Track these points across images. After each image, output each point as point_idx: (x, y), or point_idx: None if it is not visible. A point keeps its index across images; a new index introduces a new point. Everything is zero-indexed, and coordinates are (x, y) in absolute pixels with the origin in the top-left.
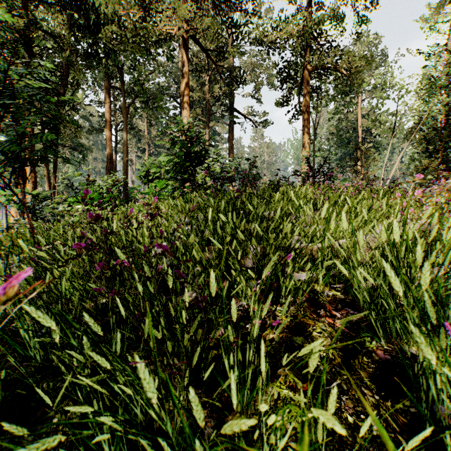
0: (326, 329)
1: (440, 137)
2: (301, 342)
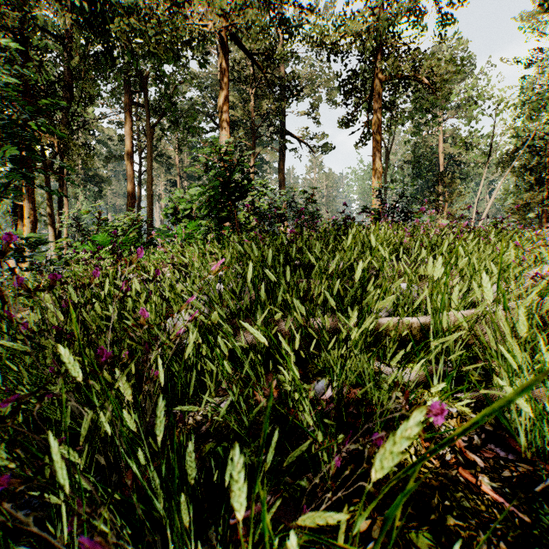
0: (470, 505)
1: (545, 165)
2: (428, 548)
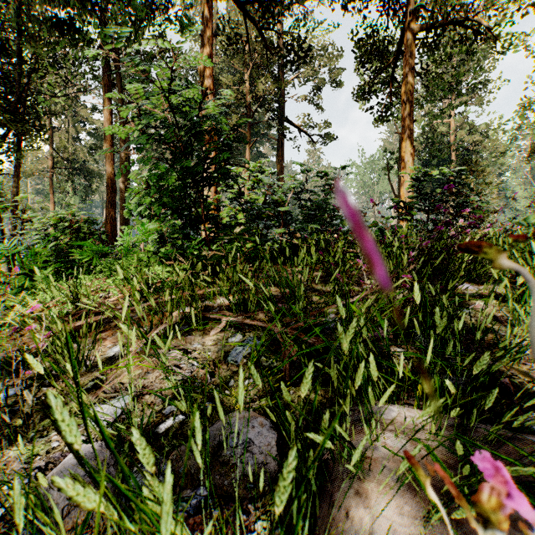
0: None
1: None
2: None
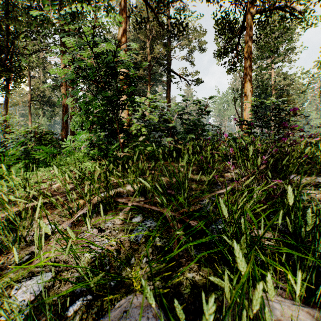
0: None
1: None
2: None
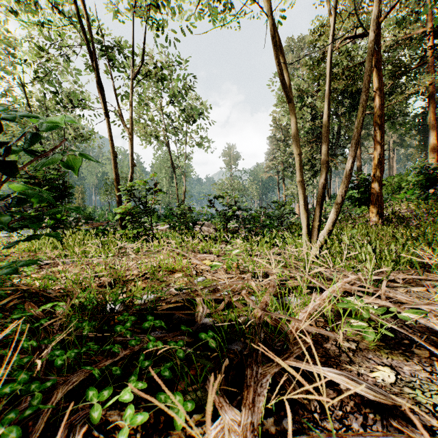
0: None
1: None
2: None
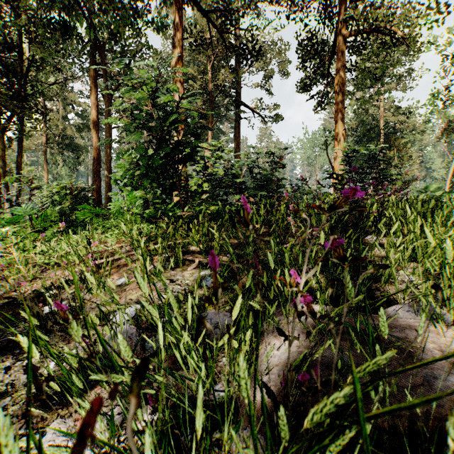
0: None
1: None
2: None
